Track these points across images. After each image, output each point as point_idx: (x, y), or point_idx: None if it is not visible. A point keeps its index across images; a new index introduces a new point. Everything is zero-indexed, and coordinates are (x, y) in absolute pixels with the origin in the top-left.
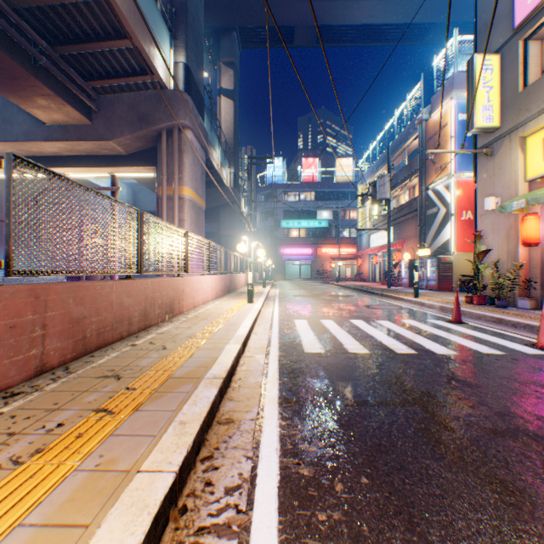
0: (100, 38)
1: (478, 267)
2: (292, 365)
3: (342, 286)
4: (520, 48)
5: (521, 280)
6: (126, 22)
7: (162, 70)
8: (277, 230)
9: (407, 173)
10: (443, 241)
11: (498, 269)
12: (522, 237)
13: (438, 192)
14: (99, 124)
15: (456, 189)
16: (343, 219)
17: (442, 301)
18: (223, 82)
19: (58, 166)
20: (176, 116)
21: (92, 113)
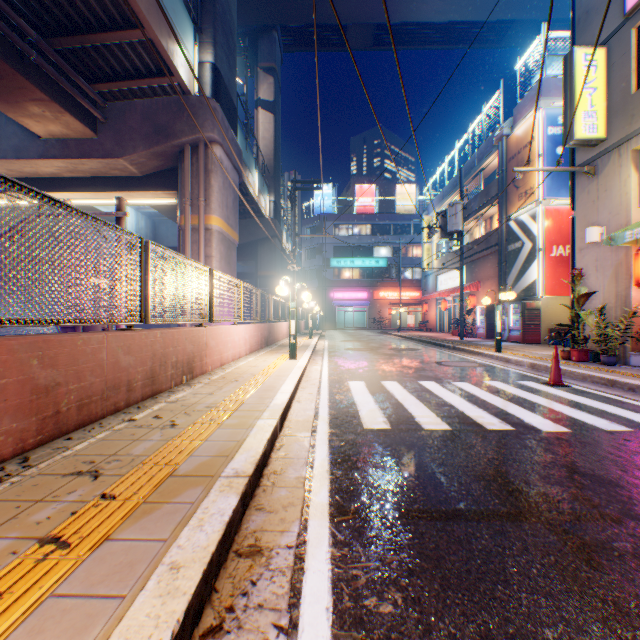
0: (105, 28)
1: (579, 314)
2: (348, 448)
3: (405, 337)
4: (633, 38)
5: (634, 331)
6: (136, 6)
7: (184, 70)
8: (326, 270)
9: (483, 201)
10: (528, 283)
11: (605, 317)
12: (636, 276)
13: (522, 223)
14: (106, 138)
15: (544, 219)
16: (405, 257)
17: (531, 356)
18: (261, 91)
19: (57, 190)
20: (201, 127)
21: (97, 124)
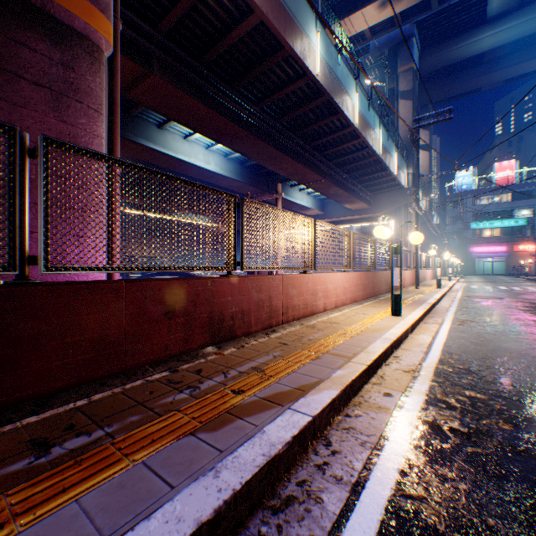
0: (383, 183)
1: None
2: (466, 288)
3: (526, 278)
4: None
5: None
6: (396, 180)
7: (403, 182)
8: (465, 232)
9: None
10: None
11: None
12: None
13: None
14: (372, 207)
15: None
16: None
17: None
18: (419, 141)
19: (349, 223)
20: (408, 199)
21: (369, 203)
